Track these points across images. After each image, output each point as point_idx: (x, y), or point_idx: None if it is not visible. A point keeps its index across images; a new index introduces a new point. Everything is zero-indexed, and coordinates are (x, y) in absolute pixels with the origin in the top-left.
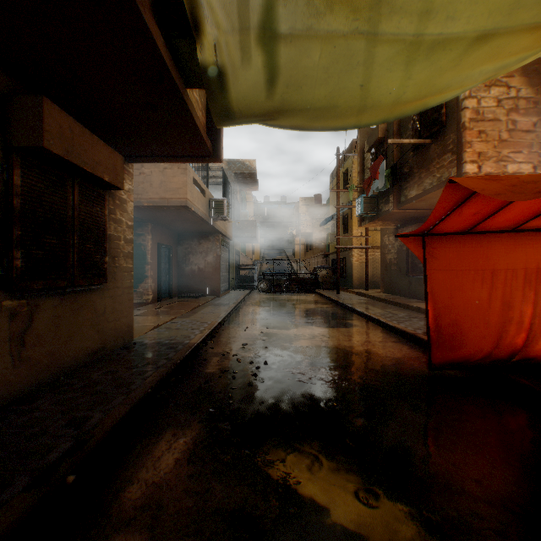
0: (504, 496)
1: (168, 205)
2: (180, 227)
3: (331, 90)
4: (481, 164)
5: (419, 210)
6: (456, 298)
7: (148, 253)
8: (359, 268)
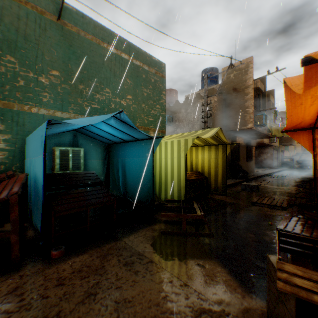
0: (309, 181)
1: (257, 143)
2: (257, 145)
3: None
4: None
5: None
6: None
7: None
8: None
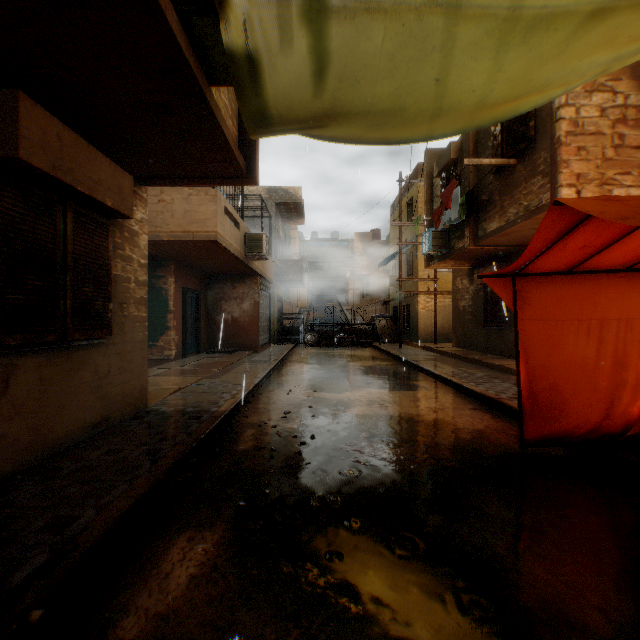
0: None
1: (194, 240)
2: (210, 268)
3: (398, 86)
4: (580, 188)
5: (501, 246)
6: (555, 356)
7: (170, 299)
8: (426, 317)
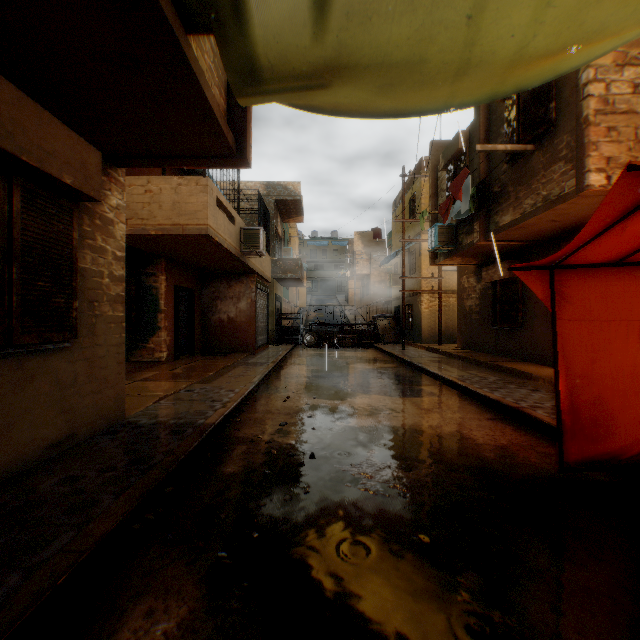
0: None
1: (183, 234)
2: (204, 265)
3: (419, 27)
4: (610, 173)
5: (513, 241)
6: (600, 363)
7: (161, 297)
8: (430, 317)
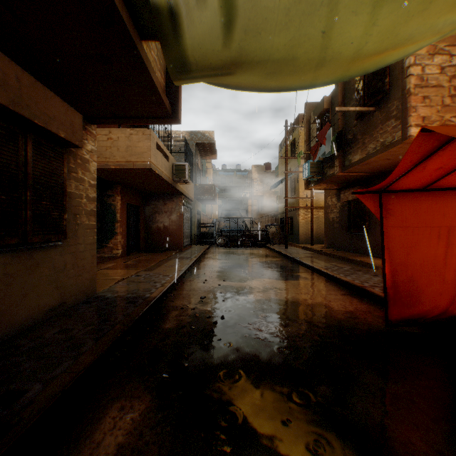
0: None
1: (134, 168)
2: (147, 189)
3: (291, 38)
4: None
5: (361, 173)
6: (412, 255)
7: (117, 212)
8: (305, 226)
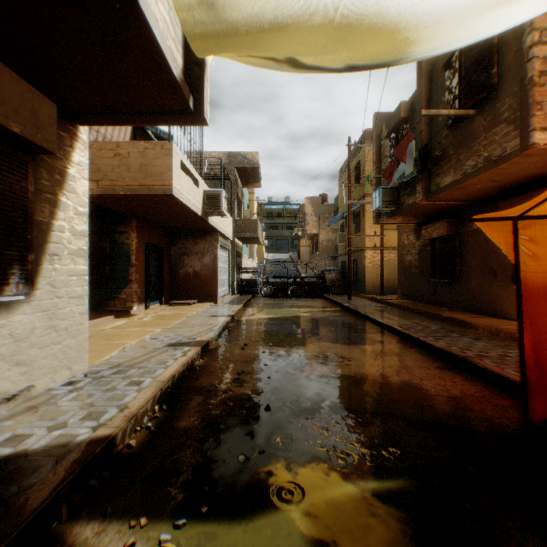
0: None
1: (150, 194)
2: (171, 224)
3: None
4: None
5: (452, 201)
6: None
7: (132, 253)
8: (372, 271)
